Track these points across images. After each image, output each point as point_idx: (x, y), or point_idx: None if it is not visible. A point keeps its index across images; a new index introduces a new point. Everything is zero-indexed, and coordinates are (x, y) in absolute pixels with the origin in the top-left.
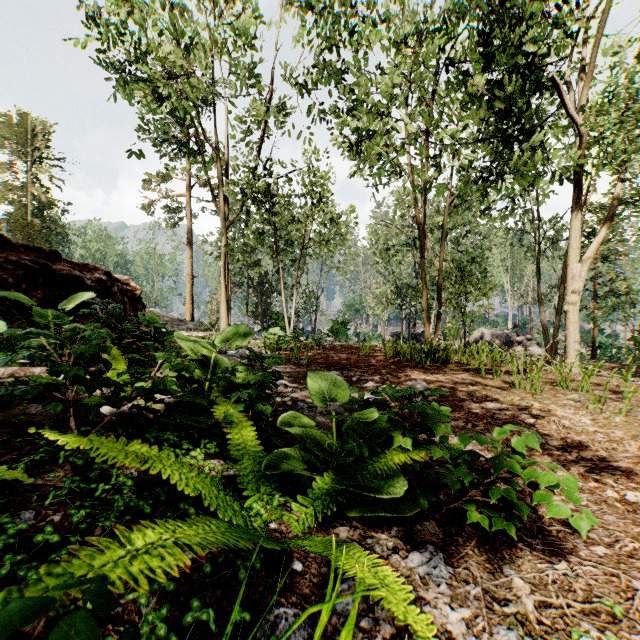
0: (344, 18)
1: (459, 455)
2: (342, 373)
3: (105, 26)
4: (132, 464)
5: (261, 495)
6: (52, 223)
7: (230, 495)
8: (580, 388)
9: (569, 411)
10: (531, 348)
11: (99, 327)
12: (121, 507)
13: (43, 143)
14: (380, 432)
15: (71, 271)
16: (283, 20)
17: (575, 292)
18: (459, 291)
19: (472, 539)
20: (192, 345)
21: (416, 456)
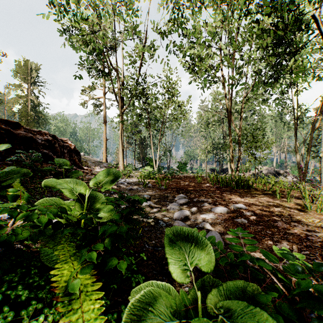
0: None
1: None
2: (187, 195)
3: (58, 6)
4: None
5: None
6: (39, 114)
7: None
8: None
9: None
10: (288, 177)
11: (22, 169)
12: None
13: (35, 74)
14: None
15: (26, 134)
16: None
17: None
18: (252, 145)
19: None
20: (72, 186)
21: None
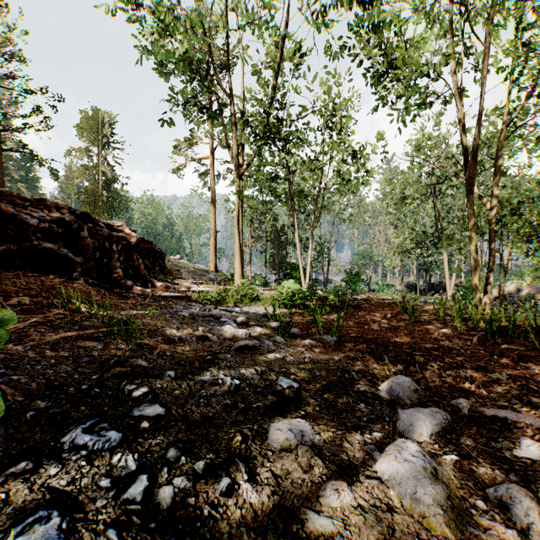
0: None
1: None
2: (416, 379)
3: None
4: None
5: None
6: (115, 193)
7: None
8: None
9: None
10: None
11: None
12: None
13: (108, 131)
14: None
15: None
16: None
17: None
18: (537, 232)
19: None
20: None
21: None
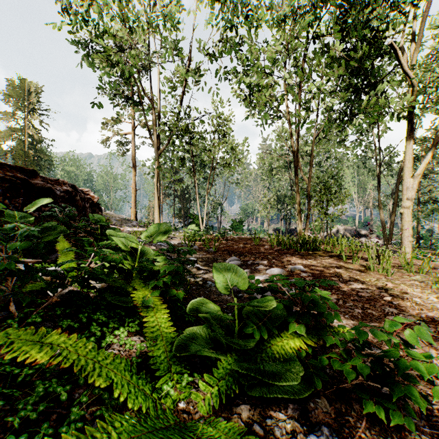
0: (241, 6)
1: (349, 341)
2: (240, 258)
3: (74, 15)
4: (45, 357)
5: (172, 374)
6: (41, 153)
7: (143, 378)
8: (421, 271)
9: (417, 290)
10: (372, 239)
11: (57, 225)
12: (41, 392)
13: (35, 99)
14: (275, 316)
15: (44, 184)
16: (198, 7)
17: (409, 199)
18: (323, 199)
19: (362, 418)
20: (124, 239)
21: (309, 340)
